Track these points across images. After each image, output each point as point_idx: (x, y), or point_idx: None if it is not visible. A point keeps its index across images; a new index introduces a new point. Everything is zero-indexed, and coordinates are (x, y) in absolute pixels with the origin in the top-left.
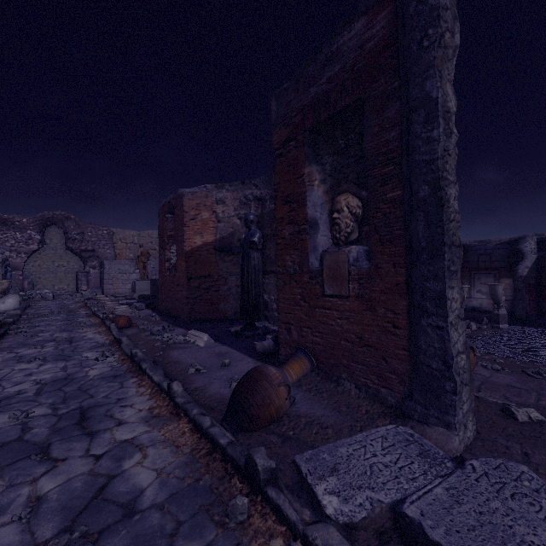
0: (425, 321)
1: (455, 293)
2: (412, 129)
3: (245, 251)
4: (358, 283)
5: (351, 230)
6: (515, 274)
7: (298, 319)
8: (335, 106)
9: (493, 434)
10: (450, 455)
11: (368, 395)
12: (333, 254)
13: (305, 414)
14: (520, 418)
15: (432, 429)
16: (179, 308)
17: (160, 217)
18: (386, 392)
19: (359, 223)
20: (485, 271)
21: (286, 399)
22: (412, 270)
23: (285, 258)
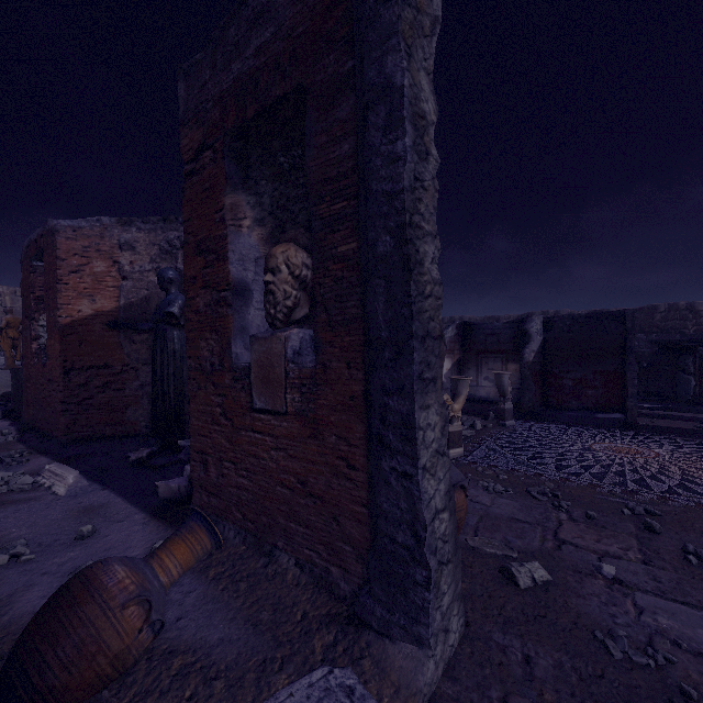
0: (387, 463)
1: (433, 414)
2: (368, 137)
3: (158, 327)
4: (300, 392)
5: (295, 304)
6: (522, 359)
7: (217, 447)
8: (267, 95)
9: (487, 623)
10: (419, 700)
11: (313, 578)
12: (264, 342)
13: (189, 643)
14: (523, 583)
15: (397, 647)
16: (52, 419)
17: (24, 265)
18: (339, 574)
19: (310, 291)
20: (493, 355)
21: (139, 632)
22: (371, 375)
23: (199, 345)
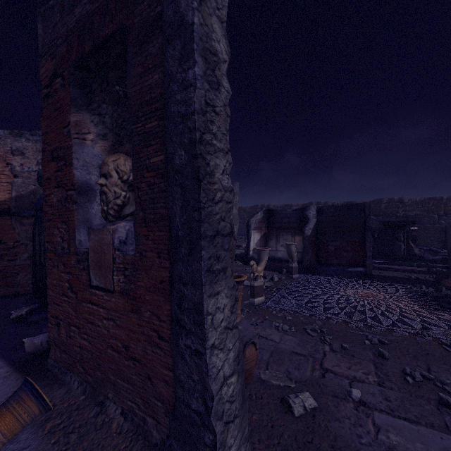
0: (183, 341)
1: (223, 297)
2: (167, 66)
3: (36, 215)
4: (124, 274)
5: (124, 202)
6: (303, 234)
7: (66, 314)
8: (99, 33)
9: None
10: None
11: (133, 425)
12: (97, 233)
13: None
14: (297, 412)
15: None
16: None
17: None
18: (152, 424)
19: None
20: (286, 230)
21: None
22: (174, 265)
23: (53, 232)
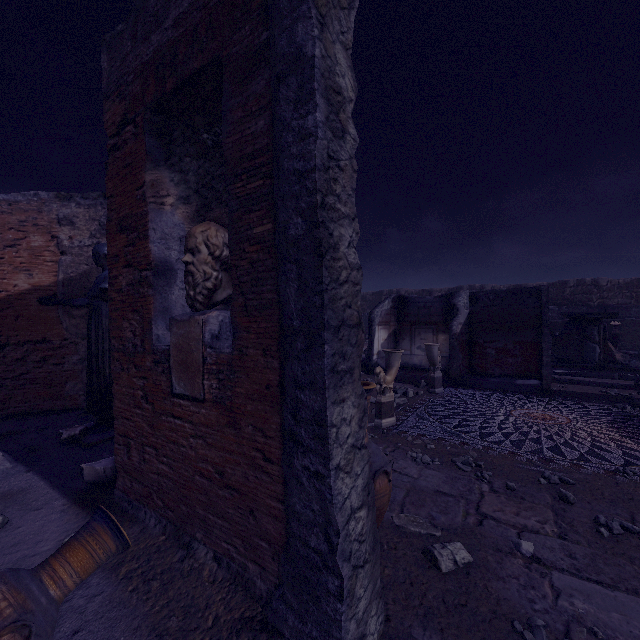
0: (299, 461)
1: (349, 406)
2: (279, 111)
3: (93, 303)
4: (217, 378)
5: (216, 285)
6: (450, 331)
7: (139, 431)
8: (185, 67)
9: (408, 616)
10: None
11: (230, 573)
12: (182, 325)
13: None
14: (445, 567)
15: None
16: None
17: None
18: (256, 571)
19: None
20: (425, 326)
21: None
22: (285, 364)
23: (121, 325)
